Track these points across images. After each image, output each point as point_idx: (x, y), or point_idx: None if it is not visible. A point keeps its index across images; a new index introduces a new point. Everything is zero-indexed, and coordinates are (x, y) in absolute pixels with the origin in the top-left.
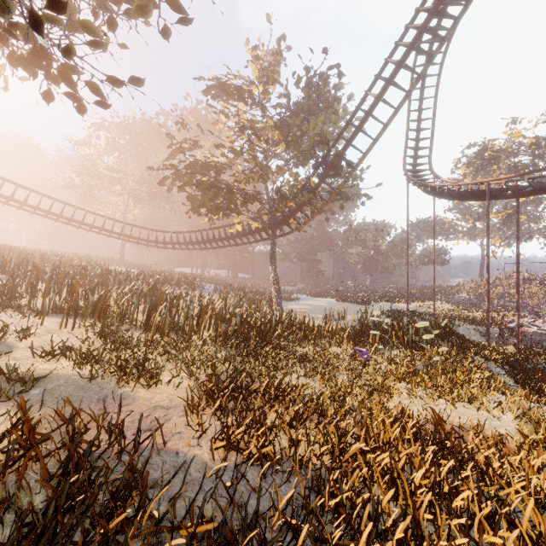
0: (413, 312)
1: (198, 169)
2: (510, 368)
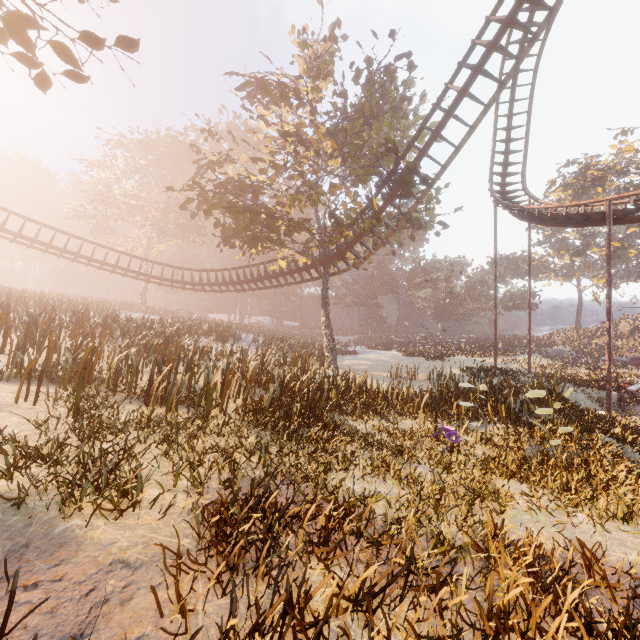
0: (502, 370)
1: (230, 189)
2: None
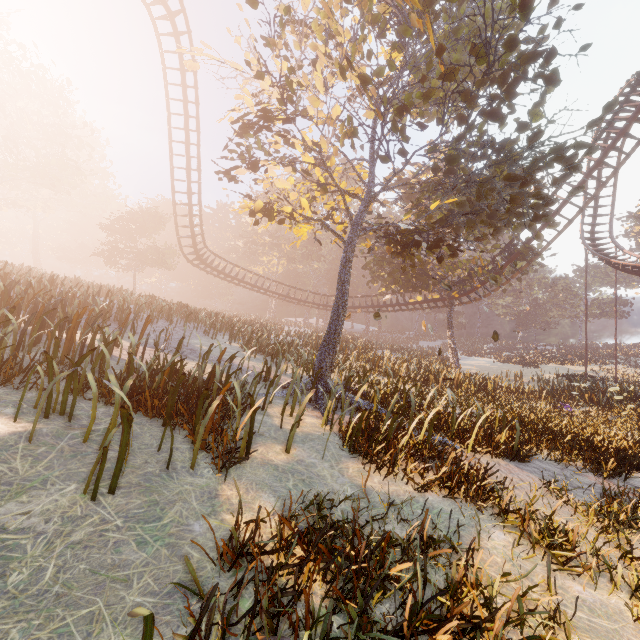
0: (591, 377)
1: None
2: None
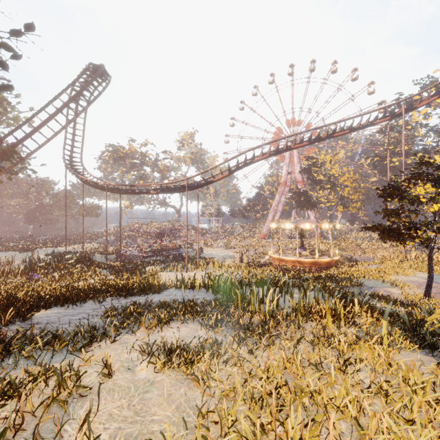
0: (70, 252)
1: None
2: (112, 270)
